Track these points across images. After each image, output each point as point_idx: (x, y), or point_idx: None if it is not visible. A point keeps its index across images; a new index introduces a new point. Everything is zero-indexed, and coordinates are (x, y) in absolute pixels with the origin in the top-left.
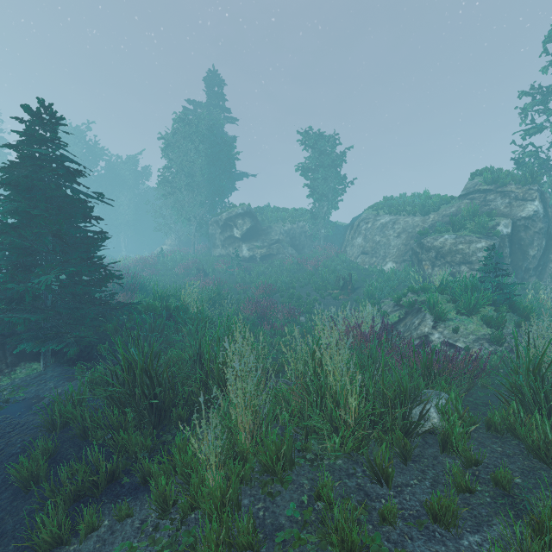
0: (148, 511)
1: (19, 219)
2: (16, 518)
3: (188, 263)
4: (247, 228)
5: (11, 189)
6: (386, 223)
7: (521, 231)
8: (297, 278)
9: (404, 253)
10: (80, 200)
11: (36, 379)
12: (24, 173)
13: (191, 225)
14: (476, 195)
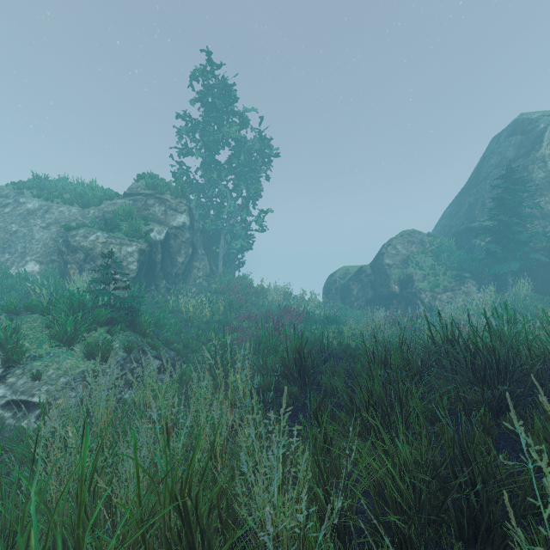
0: None
1: None
2: None
3: None
4: None
5: None
6: (32, 209)
7: (173, 239)
8: None
9: (54, 251)
10: None
11: None
12: None
13: None
14: (139, 197)
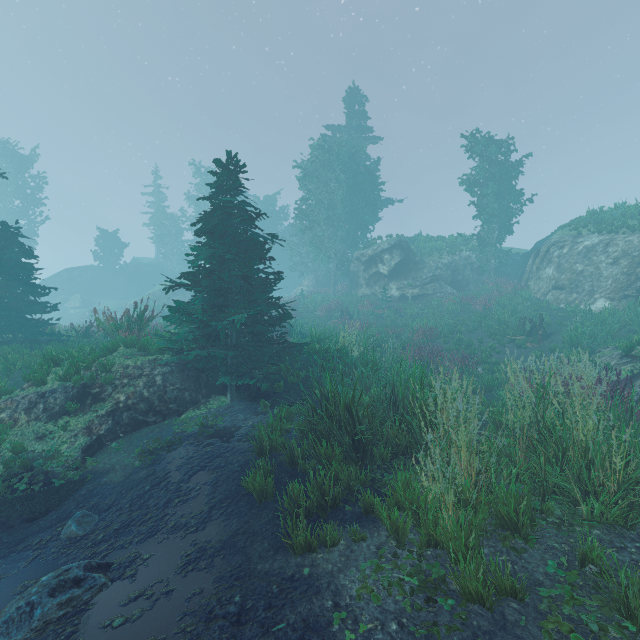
0: (380, 540)
1: (212, 264)
2: (260, 523)
3: (330, 305)
4: (395, 262)
5: (208, 237)
6: (594, 246)
7: None
8: (462, 320)
9: (626, 285)
10: (259, 243)
11: (227, 410)
12: (217, 222)
13: (330, 263)
14: None
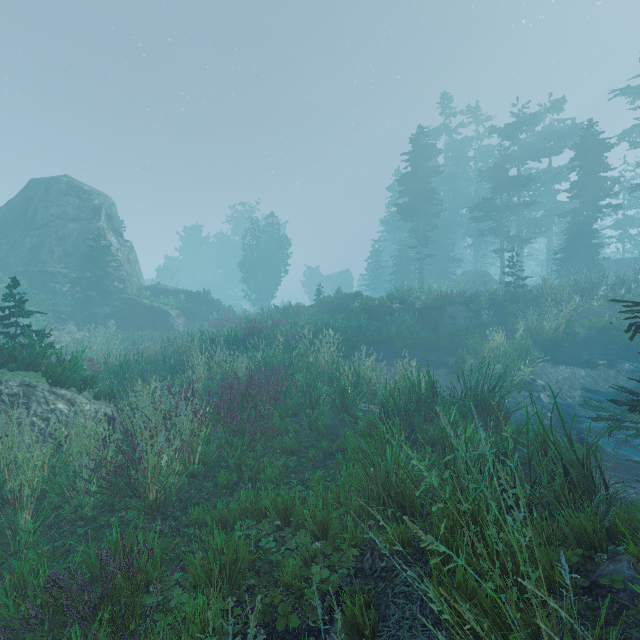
0: None
1: None
2: None
3: None
4: None
5: None
6: None
7: None
8: None
9: None
10: None
11: None
12: None
13: None
14: None
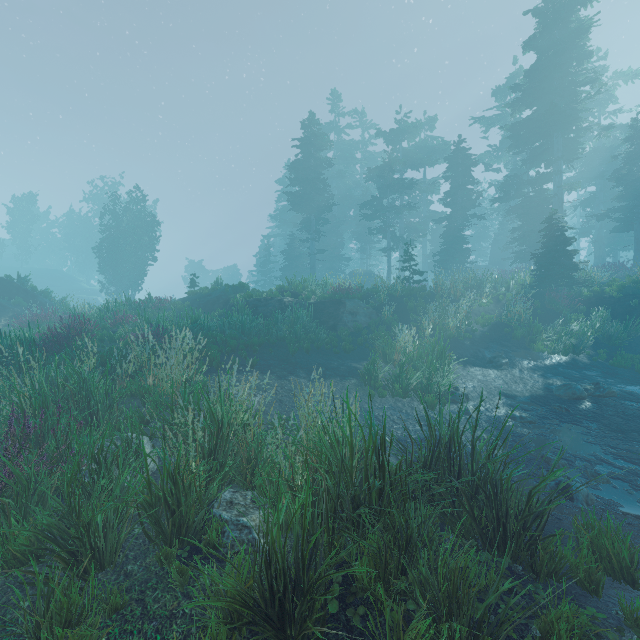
0: None
1: None
2: None
3: None
4: None
5: None
6: None
7: None
8: None
9: None
10: None
11: None
12: None
13: None
14: None
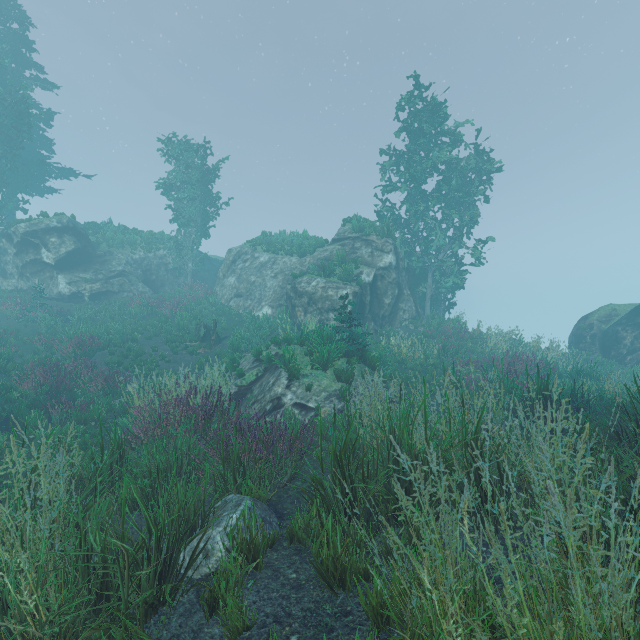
0: None
1: None
2: None
3: None
4: (67, 250)
5: None
6: (264, 262)
7: (380, 280)
8: (144, 325)
9: (281, 297)
10: None
11: None
12: None
13: None
14: (346, 241)
